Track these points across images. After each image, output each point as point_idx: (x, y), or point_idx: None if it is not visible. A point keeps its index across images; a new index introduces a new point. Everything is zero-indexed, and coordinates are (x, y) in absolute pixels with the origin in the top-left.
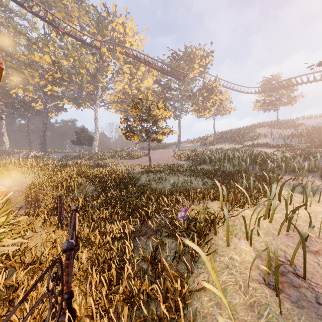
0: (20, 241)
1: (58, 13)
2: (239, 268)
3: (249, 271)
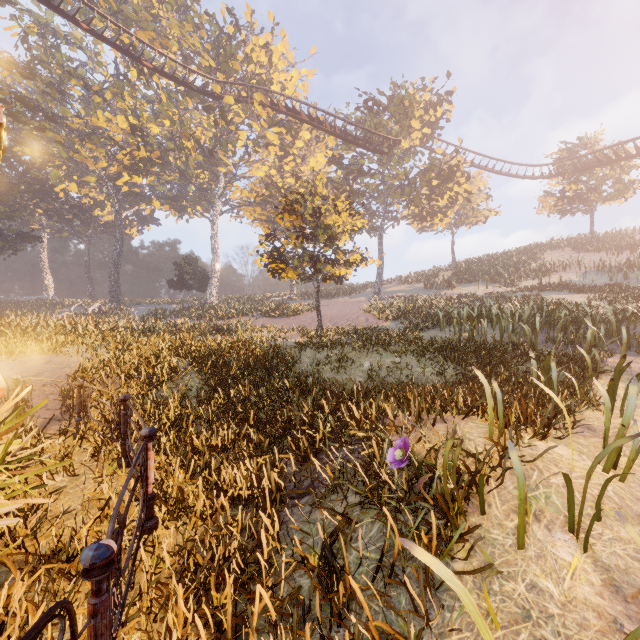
0: (34, 500)
1: (141, 32)
2: (561, 625)
3: None
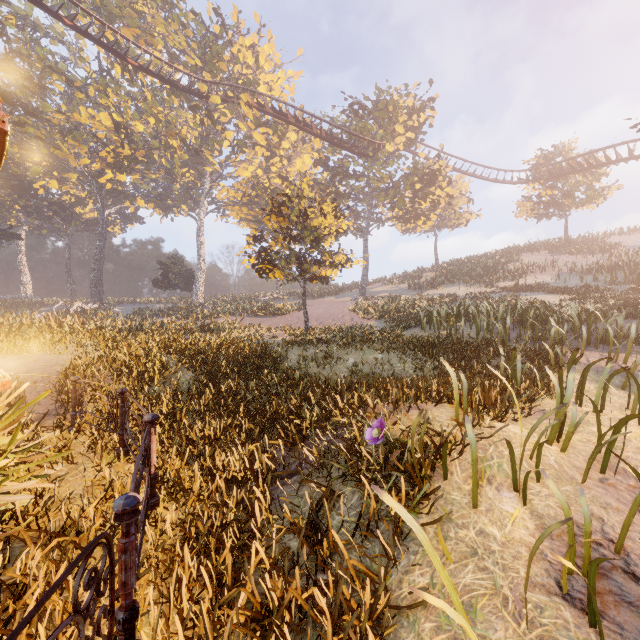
0: (40, 484)
1: (125, 29)
2: (500, 557)
3: (528, 569)
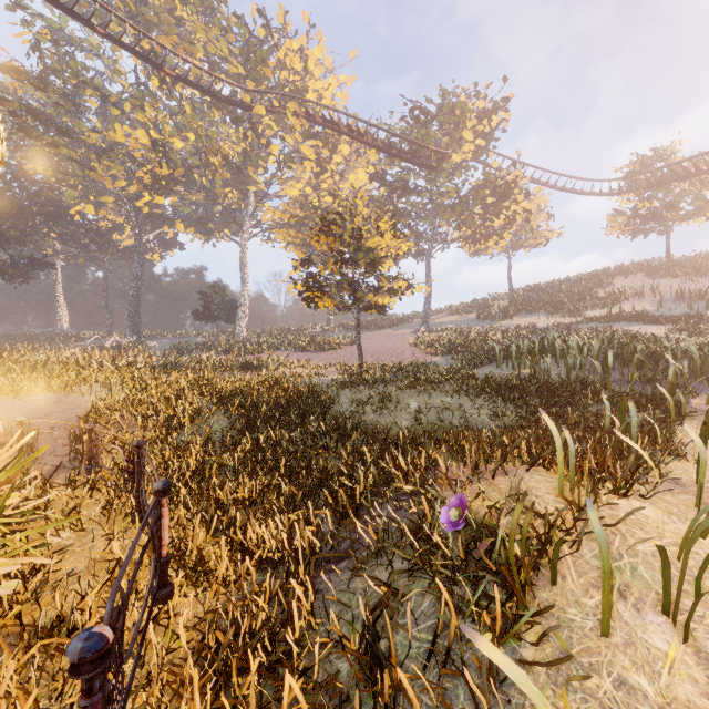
0: (34, 561)
1: (163, 37)
2: None
3: None
